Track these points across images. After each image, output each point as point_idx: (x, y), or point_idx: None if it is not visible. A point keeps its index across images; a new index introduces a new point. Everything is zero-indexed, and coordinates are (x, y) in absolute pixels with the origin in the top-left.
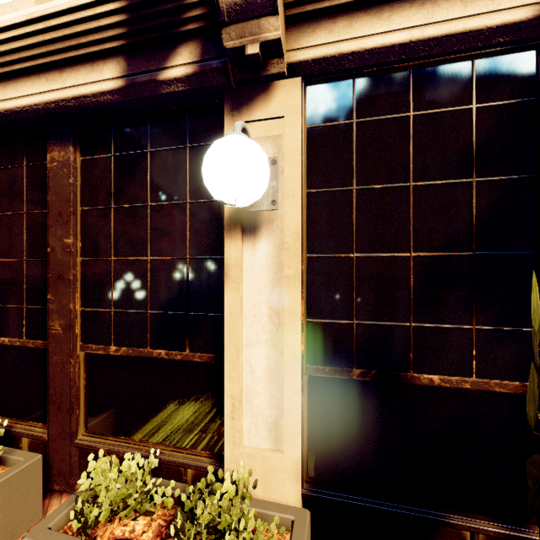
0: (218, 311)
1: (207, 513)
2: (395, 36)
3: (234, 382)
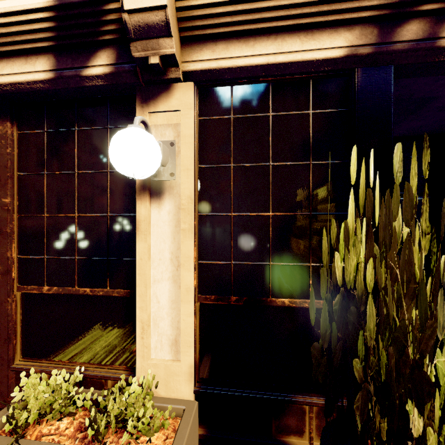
0: (133, 256)
1: (116, 408)
2: (257, 59)
3: (144, 310)
